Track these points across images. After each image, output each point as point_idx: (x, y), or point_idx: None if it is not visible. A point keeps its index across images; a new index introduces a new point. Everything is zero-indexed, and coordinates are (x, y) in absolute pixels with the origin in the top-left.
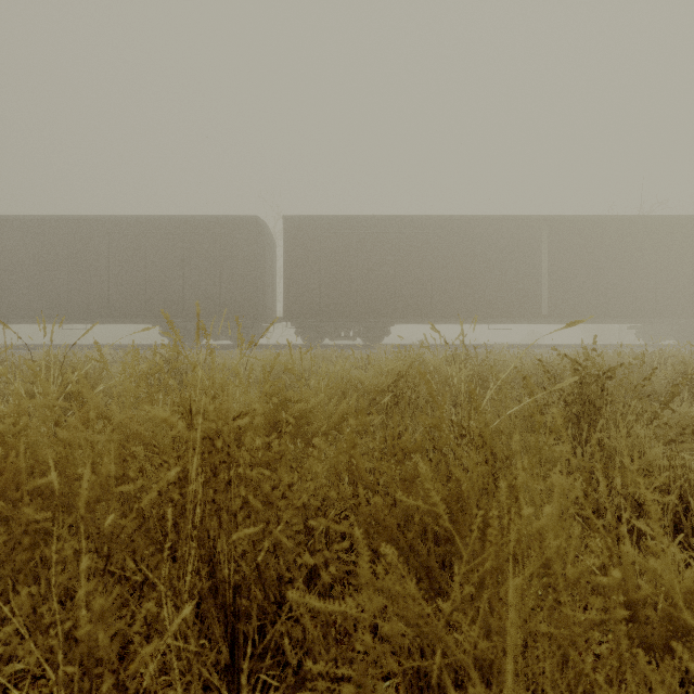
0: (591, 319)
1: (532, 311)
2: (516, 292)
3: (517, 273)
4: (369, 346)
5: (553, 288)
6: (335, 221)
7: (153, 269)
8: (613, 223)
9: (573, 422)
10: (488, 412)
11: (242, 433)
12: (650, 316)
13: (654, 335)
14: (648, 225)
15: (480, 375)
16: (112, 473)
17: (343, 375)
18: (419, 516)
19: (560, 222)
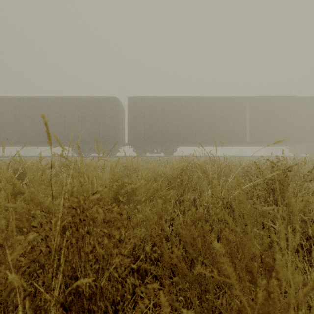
0: (269, 144)
1: (242, 140)
2: (234, 131)
3: (235, 123)
4: (167, 156)
5: (251, 130)
6: (151, 99)
7: (68, 121)
8: (279, 100)
9: (270, 193)
10: (228, 188)
11: (98, 201)
12: (296, 142)
13: (297, 151)
14: (295, 100)
15: (221, 170)
16: (13, 228)
17: (154, 170)
18: (200, 259)
19: (254, 99)
